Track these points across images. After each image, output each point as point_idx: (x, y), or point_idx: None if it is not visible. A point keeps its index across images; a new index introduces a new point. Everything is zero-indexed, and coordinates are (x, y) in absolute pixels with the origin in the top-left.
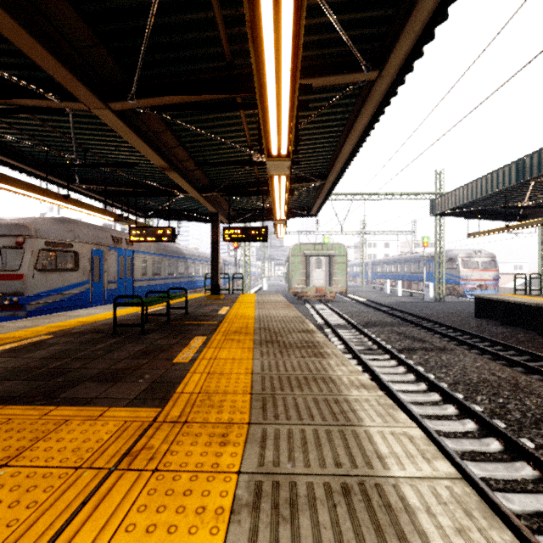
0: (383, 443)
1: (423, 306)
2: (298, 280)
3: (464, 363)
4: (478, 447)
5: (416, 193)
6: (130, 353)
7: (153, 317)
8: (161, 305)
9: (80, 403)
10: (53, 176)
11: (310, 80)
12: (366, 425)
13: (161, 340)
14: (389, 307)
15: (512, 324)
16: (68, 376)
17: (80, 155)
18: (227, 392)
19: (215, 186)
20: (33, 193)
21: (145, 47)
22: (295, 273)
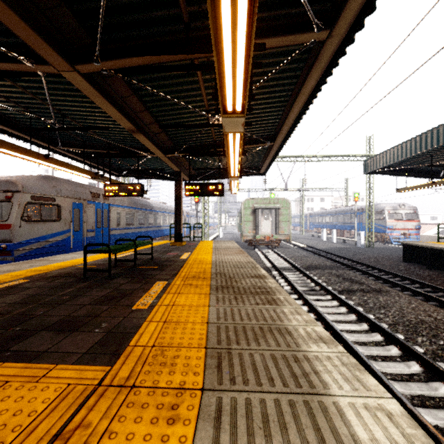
0: (358, 422)
1: (356, 251)
2: (249, 229)
3: (400, 304)
4: (426, 392)
5: (349, 155)
6: (94, 298)
7: (122, 262)
8: (131, 251)
9: (28, 358)
10: (39, 140)
11: (264, 40)
12: (334, 394)
13: (125, 285)
14: (326, 252)
15: (437, 268)
16: (27, 324)
17: (60, 121)
18: (182, 345)
19: (177, 148)
20: (16, 153)
21: (104, 4)
22: (246, 223)
